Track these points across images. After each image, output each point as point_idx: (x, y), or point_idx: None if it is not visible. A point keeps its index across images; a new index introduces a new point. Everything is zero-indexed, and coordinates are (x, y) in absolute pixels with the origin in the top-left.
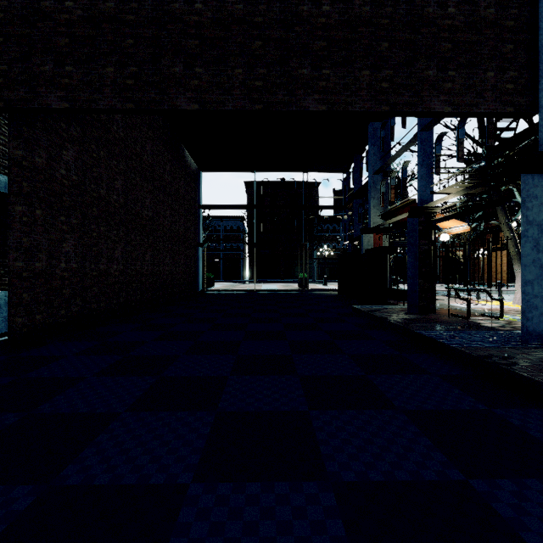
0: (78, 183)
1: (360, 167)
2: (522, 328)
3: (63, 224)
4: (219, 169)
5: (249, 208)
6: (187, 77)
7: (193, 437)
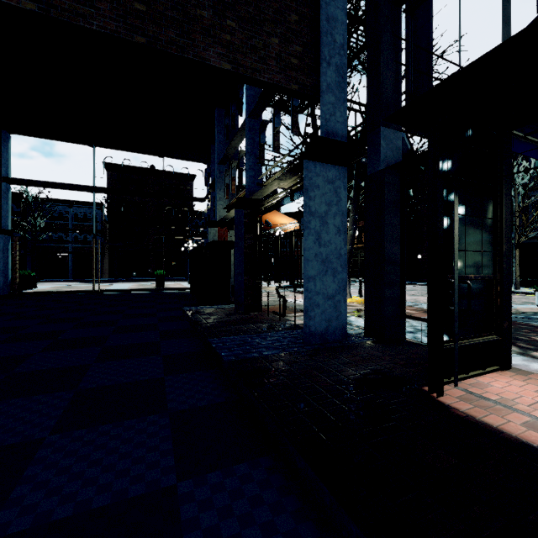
0: None
1: None
2: (305, 329)
3: None
4: (38, 134)
5: (84, 189)
6: None
7: None
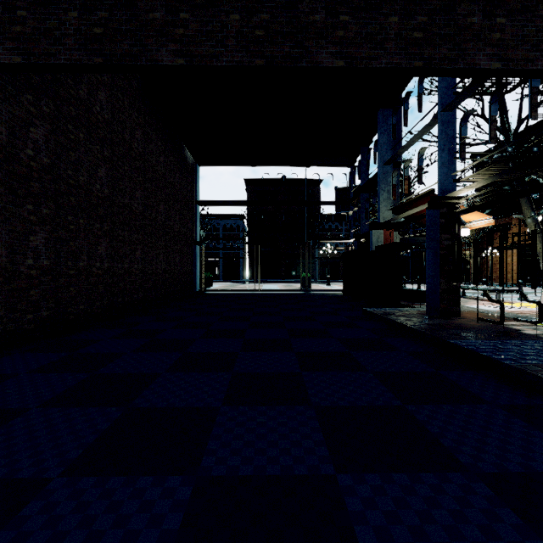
0: (50, 167)
1: (367, 160)
2: None
3: (30, 213)
4: (217, 163)
5: (248, 204)
6: (170, 24)
7: (151, 538)
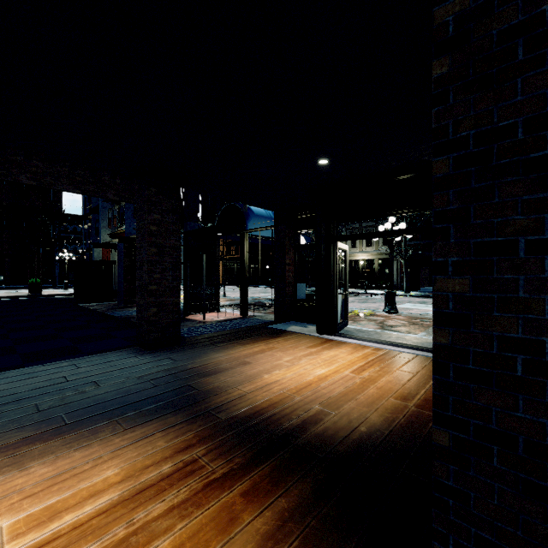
0: None
1: None
2: None
3: None
4: None
5: None
6: None
7: None
